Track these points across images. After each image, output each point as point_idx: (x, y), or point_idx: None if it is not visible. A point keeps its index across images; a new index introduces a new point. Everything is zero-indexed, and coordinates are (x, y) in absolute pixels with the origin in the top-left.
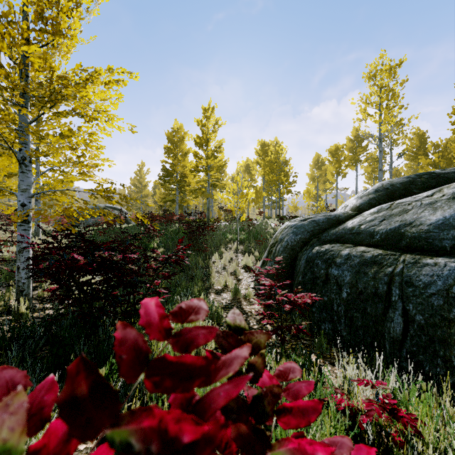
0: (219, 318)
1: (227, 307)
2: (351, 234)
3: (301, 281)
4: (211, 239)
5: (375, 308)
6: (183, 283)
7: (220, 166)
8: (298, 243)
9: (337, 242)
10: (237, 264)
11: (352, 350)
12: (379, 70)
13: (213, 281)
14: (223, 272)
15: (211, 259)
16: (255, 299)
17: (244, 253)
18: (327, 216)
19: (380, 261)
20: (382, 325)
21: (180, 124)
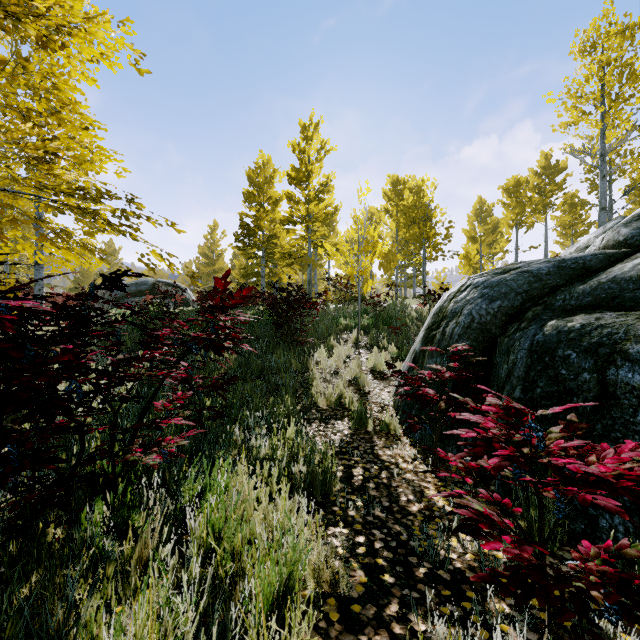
0: (327, 483)
1: (343, 451)
2: None
3: (520, 398)
4: (313, 327)
5: None
6: (256, 399)
7: (328, 215)
8: (496, 318)
9: (604, 309)
10: (360, 365)
11: None
12: (604, 35)
13: (316, 397)
14: (334, 380)
15: (313, 357)
16: (400, 434)
17: (371, 348)
18: (556, 261)
19: None
20: None
21: (268, 156)
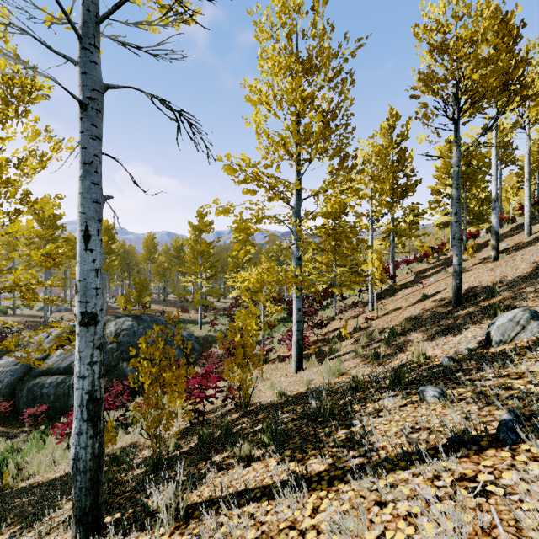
0: None
1: None
2: (49, 370)
3: (26, 401)
4: None
5: (65, 399)
6: None
7: None
8: (16, 380)
9: (43, 375)
10: None
11: (56, 417)
12: (47, 219)
13: None
14: None
15: None
16: None
17: None
18: None
19: (65, 381)
20: (67, 403)
21: None
